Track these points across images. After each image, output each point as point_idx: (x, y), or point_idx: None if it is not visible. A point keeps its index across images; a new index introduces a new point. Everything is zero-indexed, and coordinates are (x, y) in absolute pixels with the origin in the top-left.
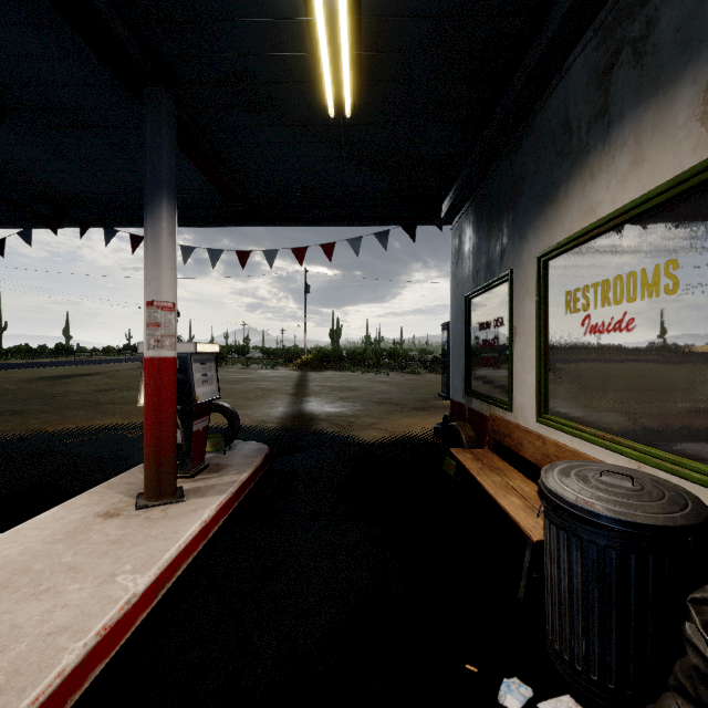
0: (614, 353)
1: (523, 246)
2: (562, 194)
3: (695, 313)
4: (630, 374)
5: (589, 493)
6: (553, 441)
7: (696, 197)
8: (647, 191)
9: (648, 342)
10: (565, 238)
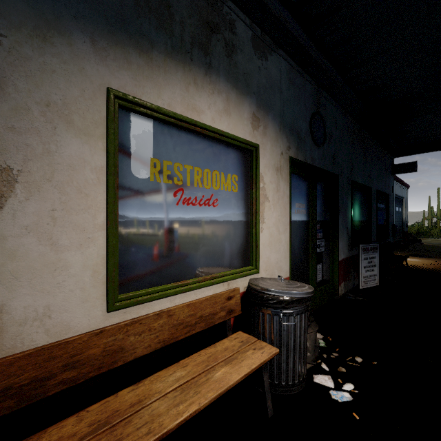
0: (205, 220)
1: (54, 39)
2: (159, 60)
3: (243, 203)
4: (215, 233)
5: (302, 285)
6: (185, 305)
7: (243, 153)
8: (236, 135)
9: (225, 214)
10: (171, 110)
